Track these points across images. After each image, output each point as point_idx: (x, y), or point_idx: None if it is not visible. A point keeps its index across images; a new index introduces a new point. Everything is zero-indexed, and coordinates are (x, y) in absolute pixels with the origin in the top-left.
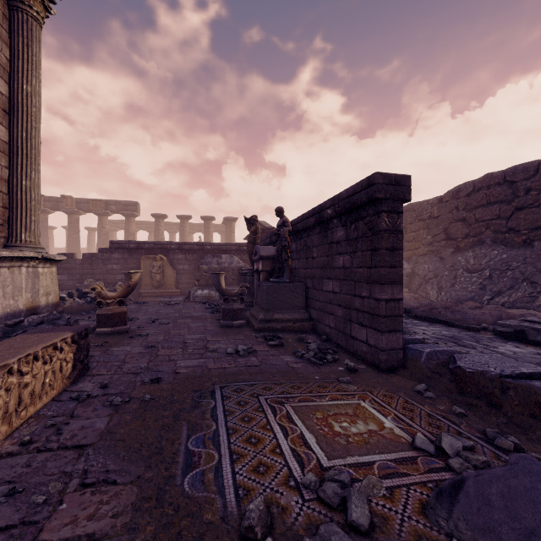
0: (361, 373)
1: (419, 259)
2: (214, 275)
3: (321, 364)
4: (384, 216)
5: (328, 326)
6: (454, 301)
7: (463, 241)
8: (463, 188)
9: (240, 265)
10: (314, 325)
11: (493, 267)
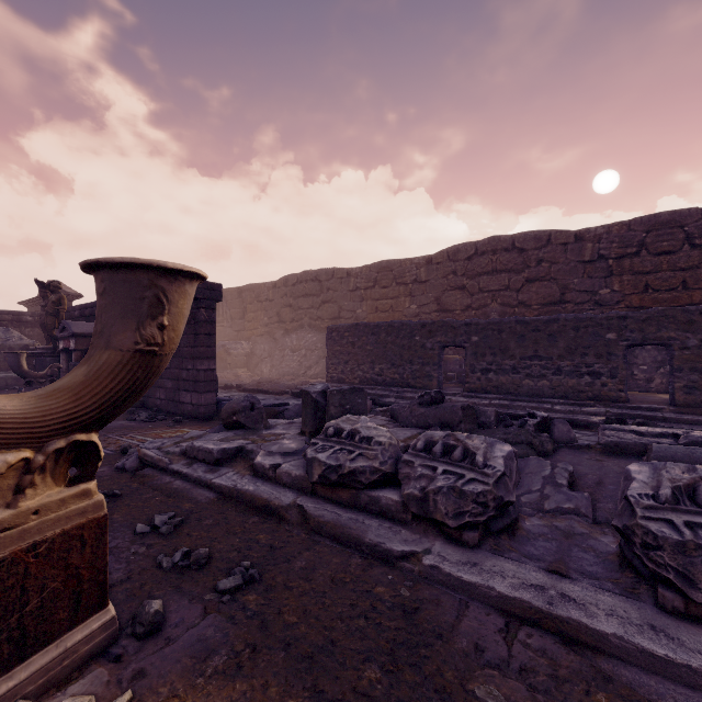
0: (185, 422)
1: (258, 339)
2: (11, 355)
3: (153, 422)
4: (203, 311)
5: (159, 399)
6: (281, 377)
7: (291, 324)
8: (291, 278)
9: (25, 342)
10: (144, 402)
11: (307, 348)
